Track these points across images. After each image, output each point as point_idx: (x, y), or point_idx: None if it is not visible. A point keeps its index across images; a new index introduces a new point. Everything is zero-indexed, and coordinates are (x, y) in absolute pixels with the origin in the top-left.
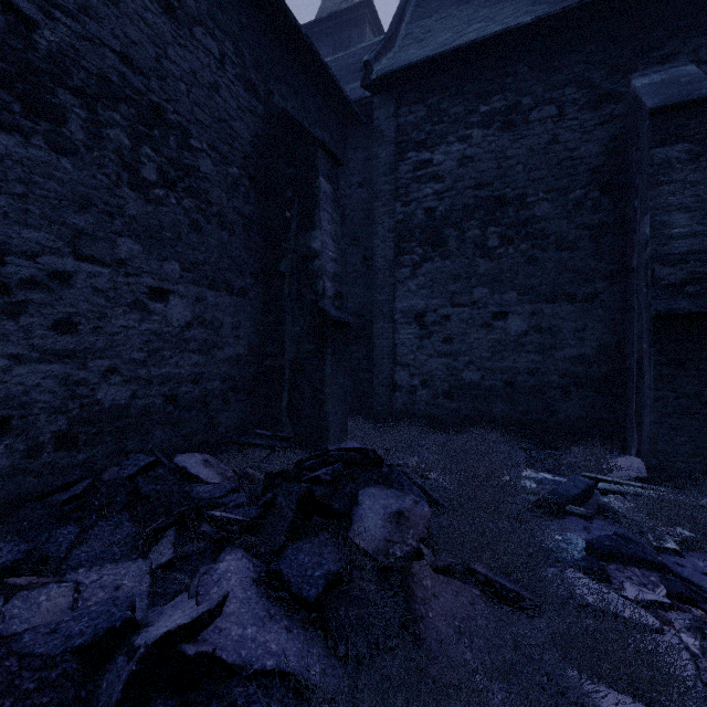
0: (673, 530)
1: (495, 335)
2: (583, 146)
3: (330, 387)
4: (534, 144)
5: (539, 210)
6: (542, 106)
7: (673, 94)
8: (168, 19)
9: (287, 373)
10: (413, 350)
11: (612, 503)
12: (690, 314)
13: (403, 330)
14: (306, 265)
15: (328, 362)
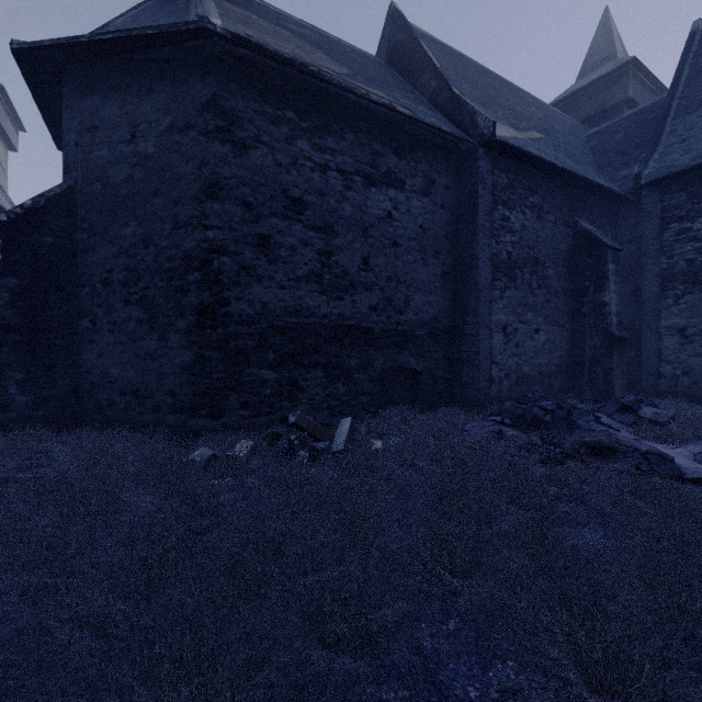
0: None
1: None
2: None
3: (615, 371)
4: None
5: None
6: None
7: None
8: (539, 221)
9: (587, 364)
10: (675, 352)
11: None
12: None
13: (667, 339)
14: (599, 309)
15: (614, 359)
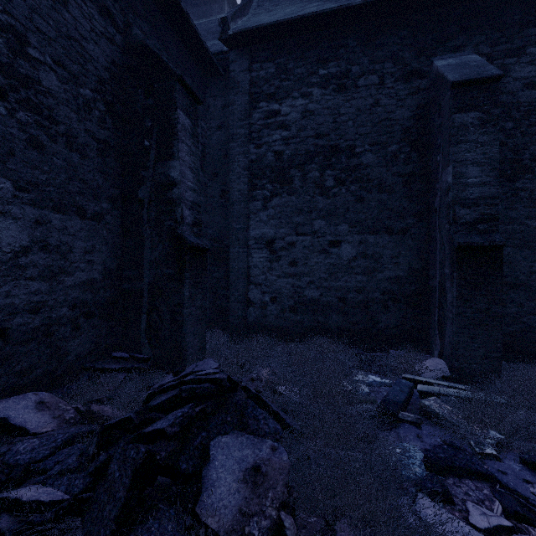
0: (487, 433)
1: (331, 259)
2: (398, 110)
3: (188, 309)
4: (361, 105)
5: (365, 159)
6: (368, 75)
7: (467, 73)
8: None
9: (146, 296)
10: (264, 272)
11: (433, 406)
12: (482, 246)
13: (256, 254)
14: (165, 193)
15: (186, 286)
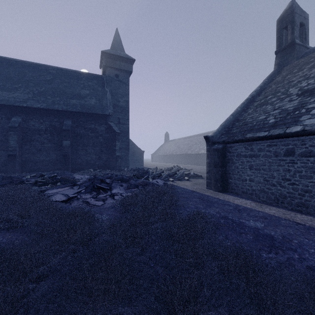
0: None
1: None
2: (6, 125)
3: None
4: None
5: None
6: None
7: (13, 124)
8: None
9: None
10: None
11: None
12: (12, 154)
13: None
14: None
15: None
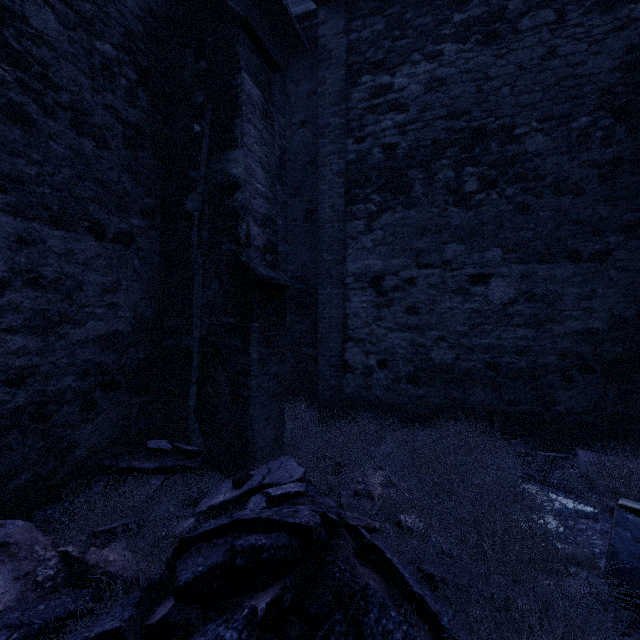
0: None
1: (473, 303)
2: (591, 60)
3: (257, 379)
4: (524, 59)
5: (532, 144)
6: (536, 11)
7: None
8: None
9: (196, 358)
10: (369, 322)
11: None
12: None
13: (356, 297)
14: (222, 201)
15: (254, 343)
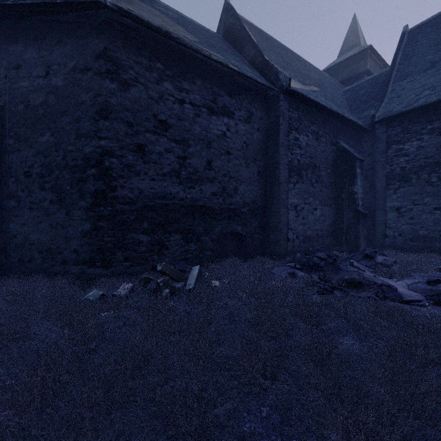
0: None
1: (435, 216)
2: None
3: (361, 234)
4: None
5: None
6: None
7: None
8: (316, 141)
9: (344, 229)
10: (394, 222)
11: None
12: None
13: (390, 214)
14: (352, 196)
15: (360, 226)
